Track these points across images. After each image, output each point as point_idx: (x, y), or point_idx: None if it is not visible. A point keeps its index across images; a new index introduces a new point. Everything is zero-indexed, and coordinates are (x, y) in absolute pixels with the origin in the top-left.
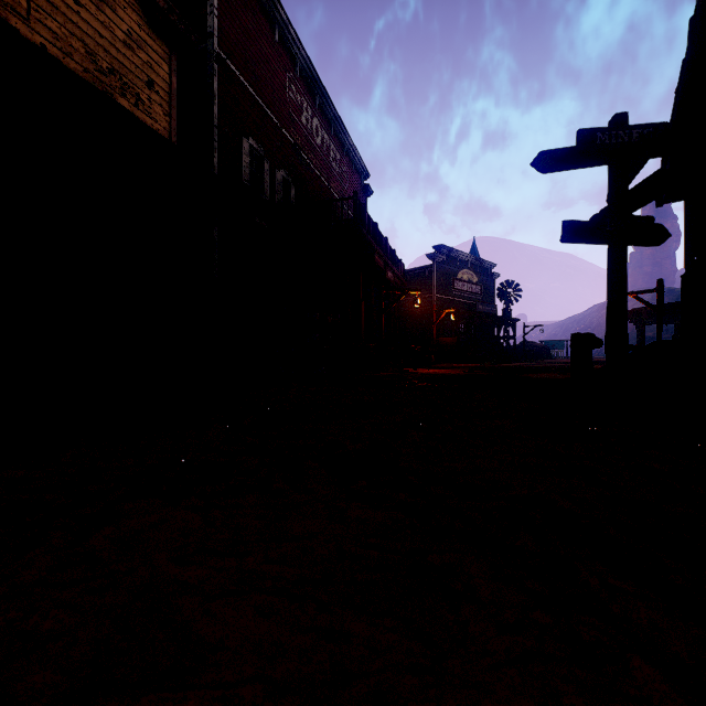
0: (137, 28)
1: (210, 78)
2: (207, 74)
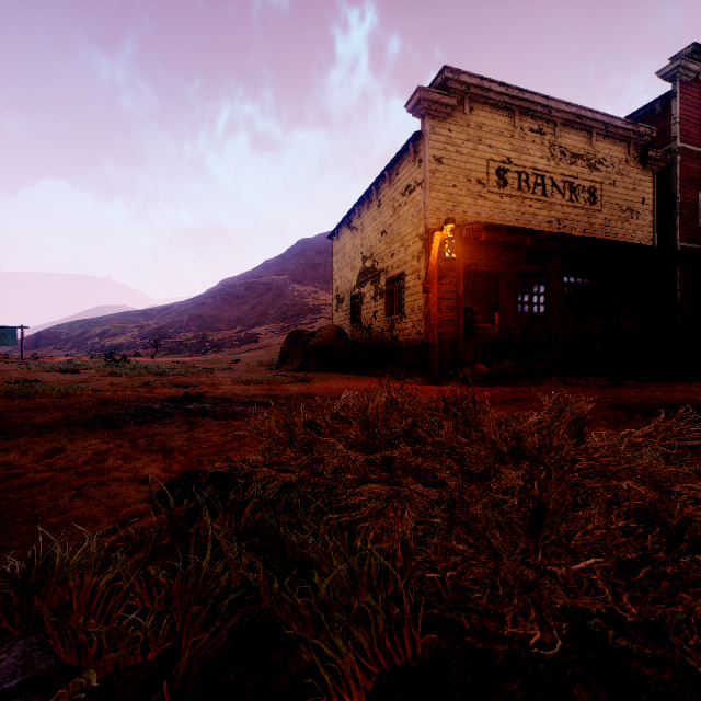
0: (637, 176)
1: (672, 168)
2: (670, 166)
